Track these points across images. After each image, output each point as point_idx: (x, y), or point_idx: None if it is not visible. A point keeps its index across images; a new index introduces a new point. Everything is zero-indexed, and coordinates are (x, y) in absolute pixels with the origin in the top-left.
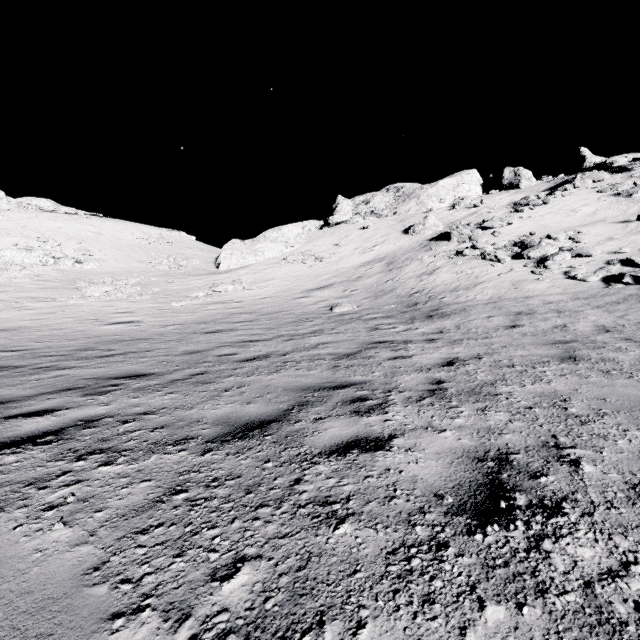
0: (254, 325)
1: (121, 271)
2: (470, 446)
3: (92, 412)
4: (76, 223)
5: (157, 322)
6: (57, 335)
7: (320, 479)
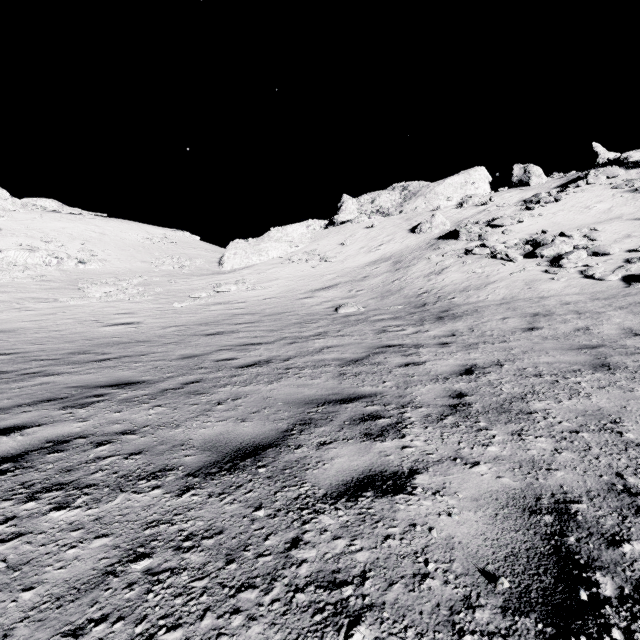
0: (256, 327)
1: (124, 271)
2: (514, 488)
3: (65, 430)
4: (80, 223)
5: (157, 323)
6: (54, 337)
7: (325, 540)
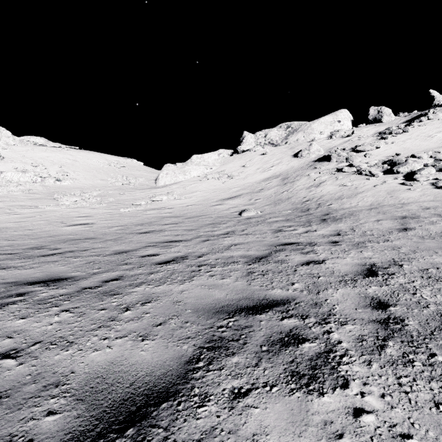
0: (179, 227)
1: (88, 186)
2: None
3: None
4: (60, 153)
5: (106, 224)
6: (26, 234)
7: None
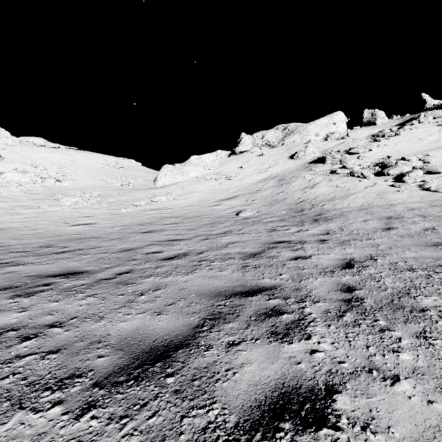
0: (179, 226)
1: (88, 187)
2: None
3: (3, 321)
4: (59, 154)
5: (108, 224)
6: (32, 234)
7: None
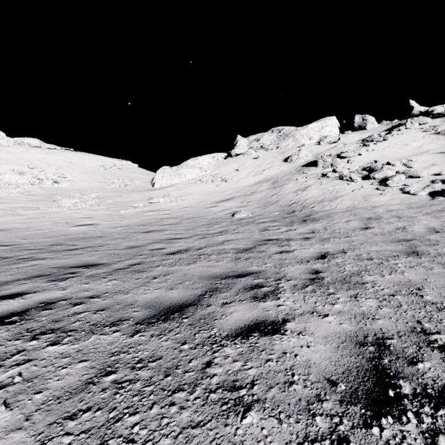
0: (178, 227)
1: (85, 188)
2: (351, 331)
3: (52, 295)
4: (55, 155)
5: (109, 224)
6: (38, 234)
7: (228, 362)
